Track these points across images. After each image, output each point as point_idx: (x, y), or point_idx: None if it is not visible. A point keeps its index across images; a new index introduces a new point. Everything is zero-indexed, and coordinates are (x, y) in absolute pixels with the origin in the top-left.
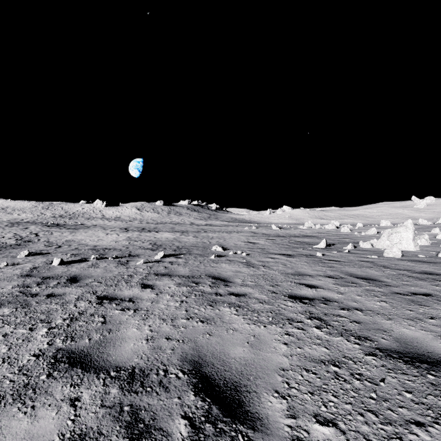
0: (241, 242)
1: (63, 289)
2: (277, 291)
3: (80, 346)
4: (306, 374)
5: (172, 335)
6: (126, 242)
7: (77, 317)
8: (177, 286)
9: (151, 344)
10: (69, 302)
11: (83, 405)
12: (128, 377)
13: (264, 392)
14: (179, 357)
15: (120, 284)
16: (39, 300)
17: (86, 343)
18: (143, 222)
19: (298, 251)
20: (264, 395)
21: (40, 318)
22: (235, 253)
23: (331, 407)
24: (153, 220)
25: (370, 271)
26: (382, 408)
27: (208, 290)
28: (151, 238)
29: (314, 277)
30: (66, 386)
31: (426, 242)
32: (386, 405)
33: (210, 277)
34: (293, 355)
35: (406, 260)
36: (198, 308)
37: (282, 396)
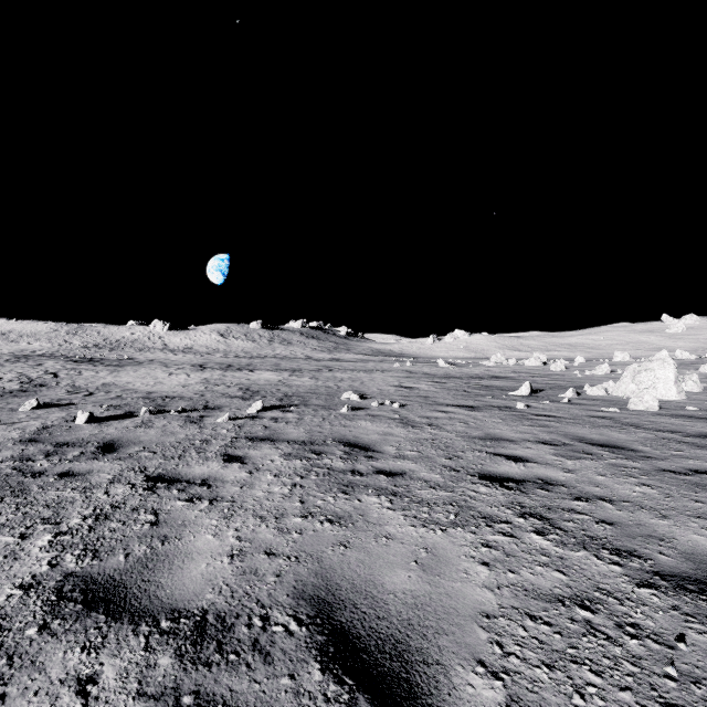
0: (390, 387)
1: (88, 463)
2: (458, 466)
3: (109, 569)
4: (532, 625)
5: (277, 547)
6: (201, 386)
7: (108, 513)
8: (285, 459)
9: (239, 564)
10: (97, 486)
11: (102, 693)
12: (193, 631)
13: (457, 664)
14: (290, 591)
15: (187, 456)
16: (45, 483)
17: (119, 563)
18: (230, 355)
19: (484, 400)
20: (457, 671)
21: (43, 516)
22: (381, 403)
23: (593, 698)
24: (245, 353)
25: (611, 434)
26: (694, 701)
27: (339, 465)
28: (241, 381)
29: (518, 443)
30: (73, 650)
31: (696, 386)
32: (701, 693)
33: (341, 443)
34: (502, 587)
35: (669, 416)
36: (322, 497)
37: (493, 673)
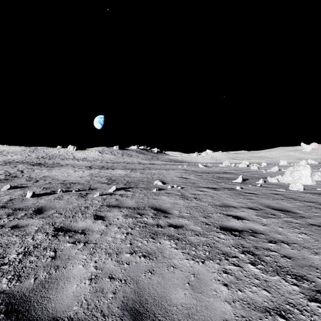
0: (176, 178)
1: (27, 220)
2: (209, 222)
3: (23, 289)
4: None
5: (115, 273)
6: (88, 177)
7: (31, 251)
8: (124, 218)
9: (94, 285)
10: (29, 234)
11: None
12: None
13: None
14: (120, 304)
15: (76, 216)
16: (3, 232)
17: (30, 284)
18: (103, 161)
19: (221, 185)
20: None
21: None
22: (172, 186)
23: None
24: (110, 160)
25: (283, 203)
26: None
27: (150, 221)
28: (108, 174)
29: (238, 208)
30: None
31: (320, 177)
32: None
33: (152, 208)
34: (235, 301)
35: (309, 193)
36: (141, 241)
37: None
